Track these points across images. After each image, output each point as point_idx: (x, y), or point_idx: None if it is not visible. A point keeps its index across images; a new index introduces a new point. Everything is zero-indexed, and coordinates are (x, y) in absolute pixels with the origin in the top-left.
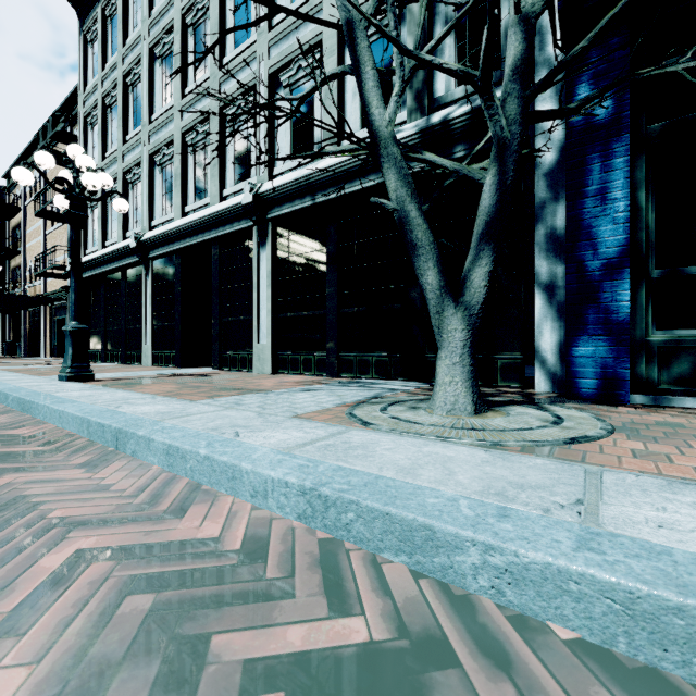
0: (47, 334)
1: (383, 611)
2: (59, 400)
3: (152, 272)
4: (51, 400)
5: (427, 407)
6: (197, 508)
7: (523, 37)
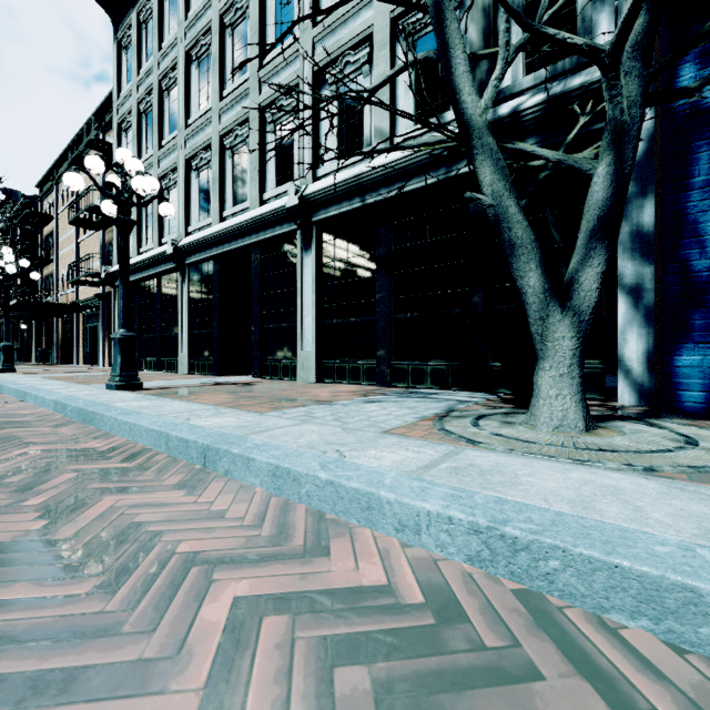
0: (79, 341)
1: (676, 705)
2: (123, 411)
3: (189, 278)
4: (116, 411)
5: (524, 422)
6: (337, 543)
7: (645, 8)
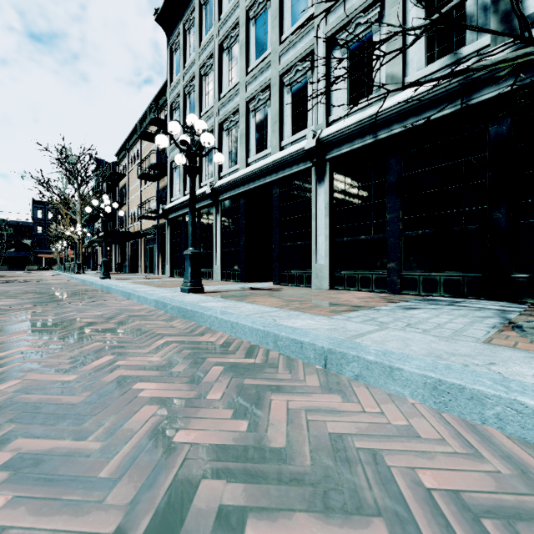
0: (142, 258)
1: None
2: (216, 311)
3: (221, 210)
4: (211, 311)
5: None
6: None
7: None
